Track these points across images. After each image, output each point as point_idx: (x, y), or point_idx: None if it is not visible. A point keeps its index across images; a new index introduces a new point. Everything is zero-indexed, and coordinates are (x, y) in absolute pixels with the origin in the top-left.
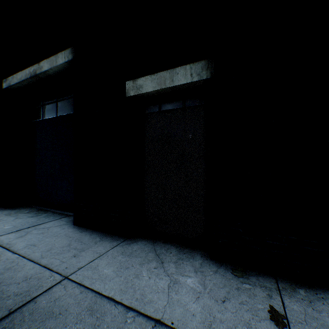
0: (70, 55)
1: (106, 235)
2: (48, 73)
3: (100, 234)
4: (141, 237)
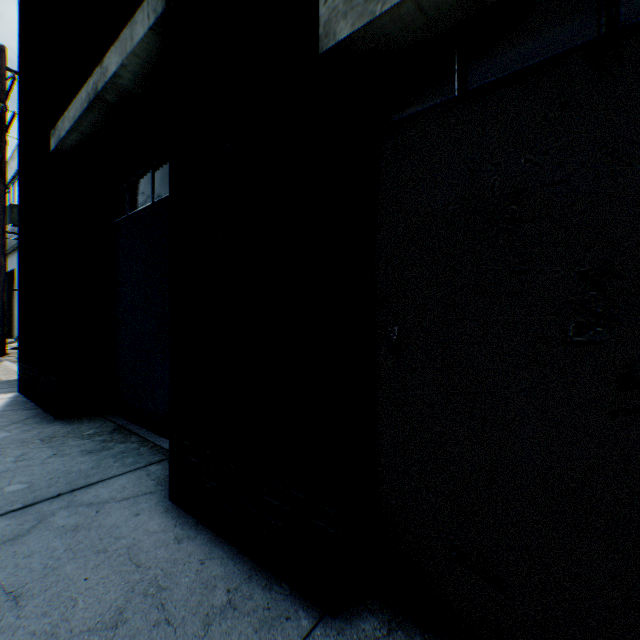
0: (160, 1)
1: (249, 574)
2: (121, 84)
3: (233, 560)
4: (377, 610)
